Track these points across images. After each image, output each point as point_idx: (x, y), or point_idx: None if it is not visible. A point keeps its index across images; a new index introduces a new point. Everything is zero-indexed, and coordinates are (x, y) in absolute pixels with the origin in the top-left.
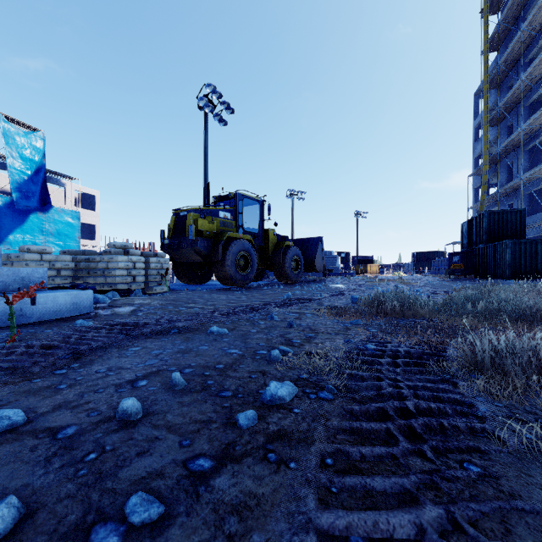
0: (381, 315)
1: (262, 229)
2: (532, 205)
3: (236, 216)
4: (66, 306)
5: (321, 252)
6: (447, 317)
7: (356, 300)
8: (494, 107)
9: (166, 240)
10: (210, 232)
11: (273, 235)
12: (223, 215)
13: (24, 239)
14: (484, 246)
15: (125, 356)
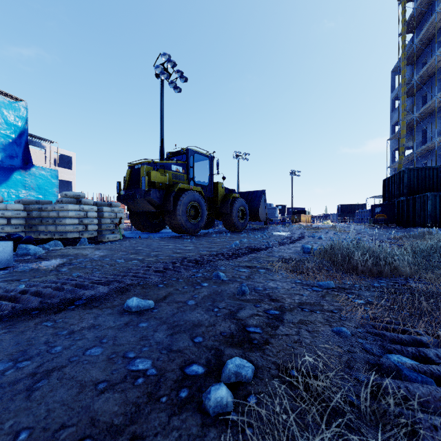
0: (354, 273)
1: (212, 182)
2: None
3: (188, 170)
4: None
5: (264, 204)
6: (435, 275)
7: (308, 250)
8: (409, 81)
9: (122, 191)
10: (162, 184)
11: (221, 187)
12: (176, 168)
13: (8, 193)
14: (405, 198)
15: None
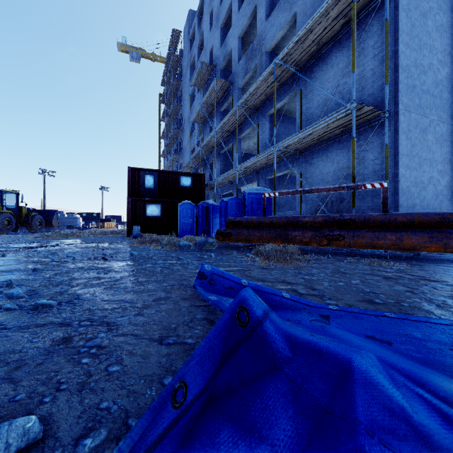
0: None
1: (18, 206)
2: None
3: (2, 201)
4: None
5: (57, 217)
6: None
7: None
8: None
9: None
10: None
11: (25, 209)
12: None
13: None
14: None
15: None
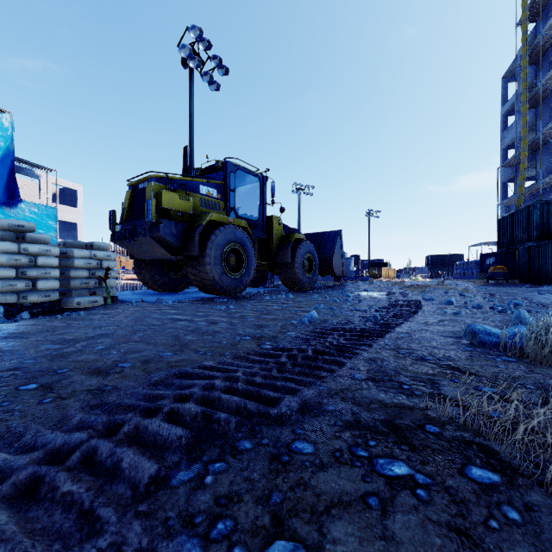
0: None
1: (264, 215)
2: None
3: (226, 194)
4: None
5: (340, 250)
6: None
7: (494, 338)
8: (529, 89)
9: (117, 225)
10: (183, 213)
11: (278, 224)
12: (206, 191)
13: None
14: (536, 243)
15: None
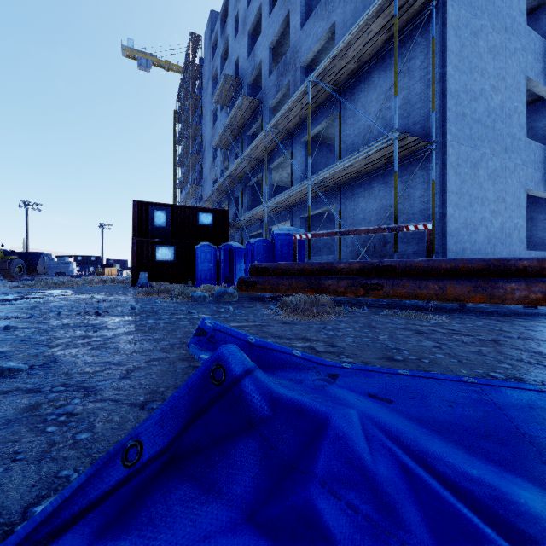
0: None
1: None
2: None
3: None
4: None
5: (43, 262)
6: None
7: None
8: None
9: None
10: None
11: (0, 251)
12: None
13: None
14: None
15: None
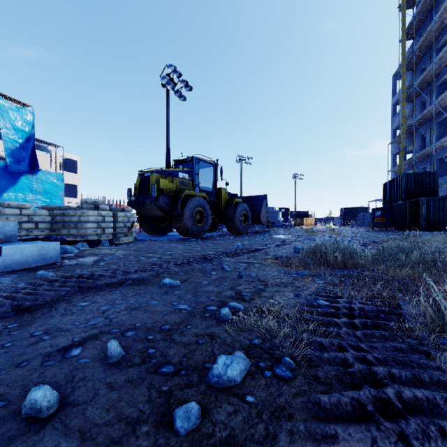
0: (325, 265)
1: (216, 187)
2: (442, 168)
3: (193, 176)
4: (32, 257)
5: (265, 208)
6: (386, 267)
7: (299, 250)
8: (410, 86)
9: (132, 197)
10: (170, 190)
11: (224, 193)
12: (182, 176)
13: (16, 196)
14: (403, 202)
15: (71, 313)
